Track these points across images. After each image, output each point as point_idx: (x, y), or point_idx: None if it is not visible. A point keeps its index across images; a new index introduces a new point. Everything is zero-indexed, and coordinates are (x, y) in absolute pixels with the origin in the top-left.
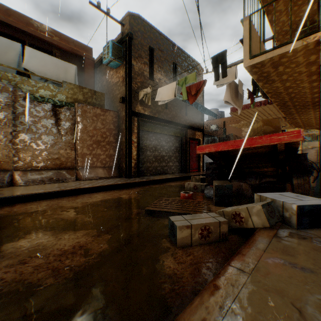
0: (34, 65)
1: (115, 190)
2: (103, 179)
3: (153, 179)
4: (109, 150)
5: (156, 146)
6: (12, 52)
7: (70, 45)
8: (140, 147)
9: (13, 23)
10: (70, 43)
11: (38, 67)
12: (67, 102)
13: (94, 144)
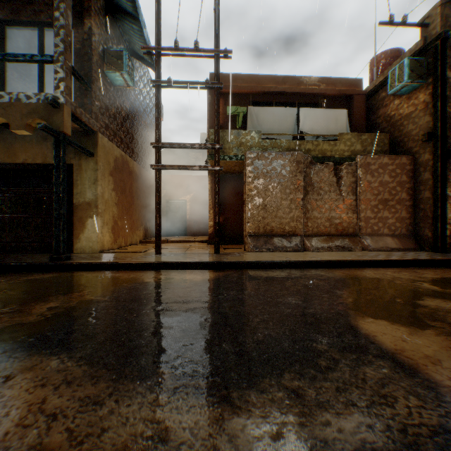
0: (307, 125)
1: (439, 268)
2: (395, 251)
3: None
4: (398, 212)
5: None
6: (289, 119)
7: (337, 87)
8: None
9: (287, 90)
10: (336, 85)
11: (310, 126)
12: (343, 156)
13: (378, 205)
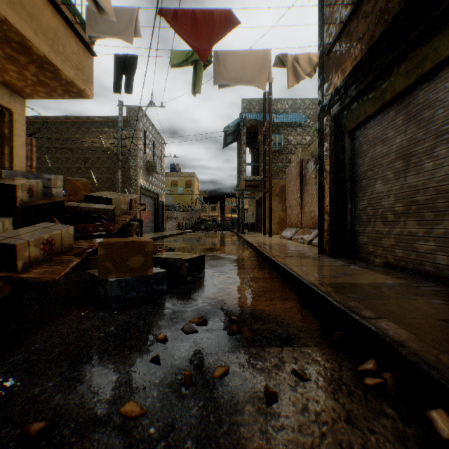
0: None
1: (250, 253)
2: None
3: (271, 256)
4: None
5: (409, 148)
6: None
7: None
8: (358, 177)
9: None
10: None
11: None
12: None
13: None
